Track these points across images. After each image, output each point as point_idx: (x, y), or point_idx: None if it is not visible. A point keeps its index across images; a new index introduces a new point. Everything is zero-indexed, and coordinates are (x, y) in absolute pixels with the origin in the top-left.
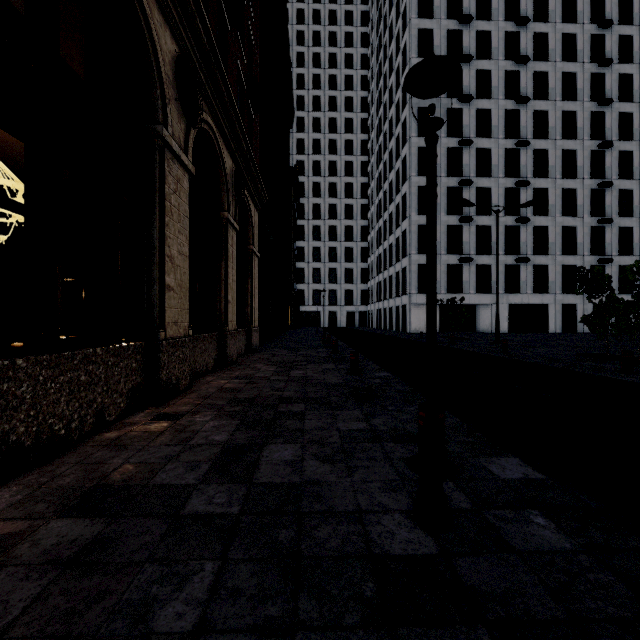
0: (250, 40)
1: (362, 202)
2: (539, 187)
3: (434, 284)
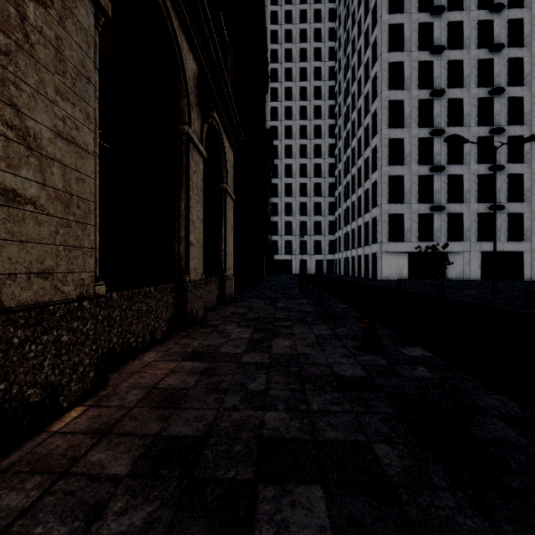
0: None
1: (329, 161)
2: (514, 134)
3: None
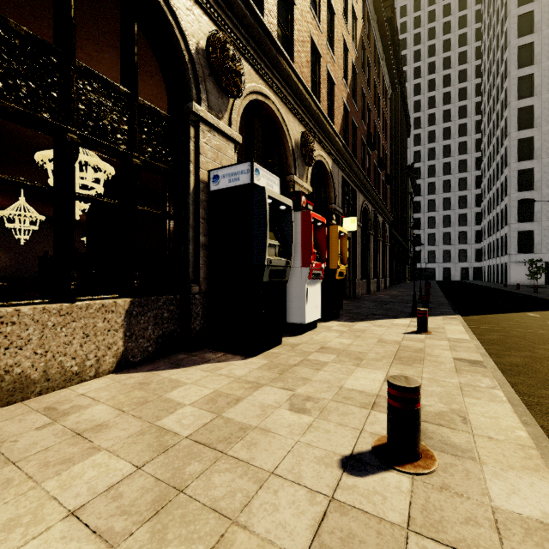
0: (385, 154)
1: (476, 174)
2: None
3: (420, 270)
